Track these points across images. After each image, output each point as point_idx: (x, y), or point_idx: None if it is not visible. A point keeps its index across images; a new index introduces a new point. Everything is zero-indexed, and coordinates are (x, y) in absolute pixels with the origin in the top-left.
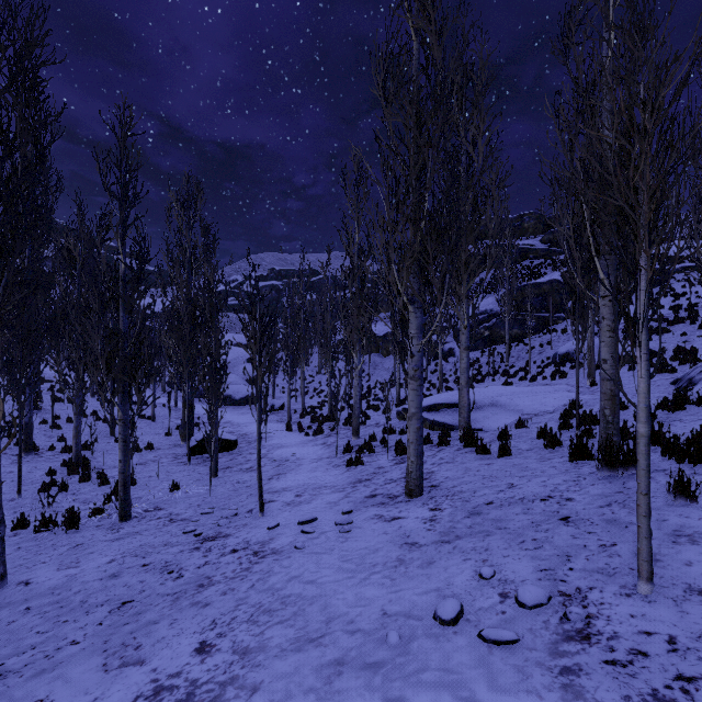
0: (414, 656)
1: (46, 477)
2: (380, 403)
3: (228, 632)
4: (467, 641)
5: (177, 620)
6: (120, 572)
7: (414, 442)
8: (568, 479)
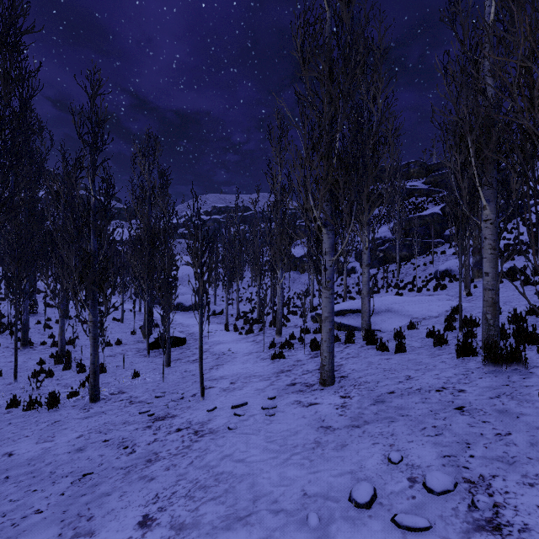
0: None
1: (37, 366)
2: (297, 309)
3: (168, 506)
4: (382, 525)
5: (126, 492)
6: (85, 446)
7: (326, 341)
8: (458, 373)
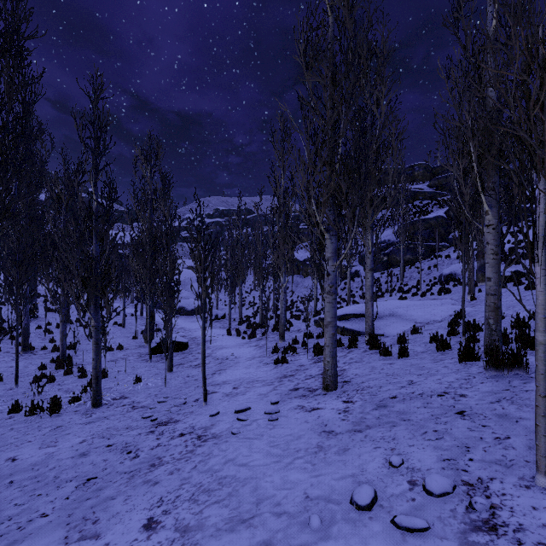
0: (334, 540)
1: (38, 371)
2: (300, 313)
3: (172, 509)
4: (382, 527)
5: (130, 496)
6: (88, 451)
7: (329, 346)
8: (460, 378)
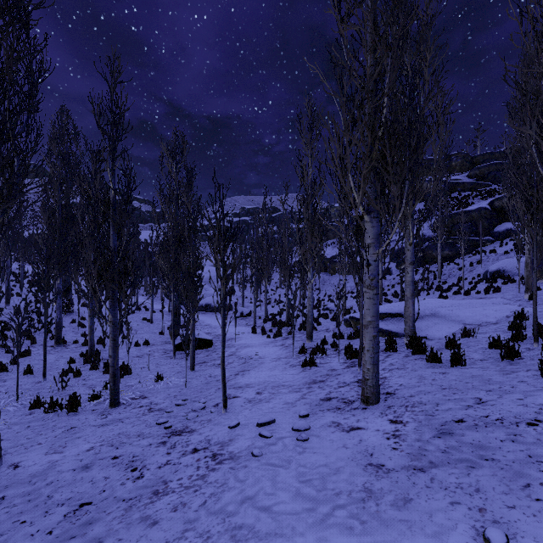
0: None
1: (67, 365)
2: (328, 312)
3: None
4: None
5: (121, 541)
6: (92, 463)
7: (370, 350)
8: None
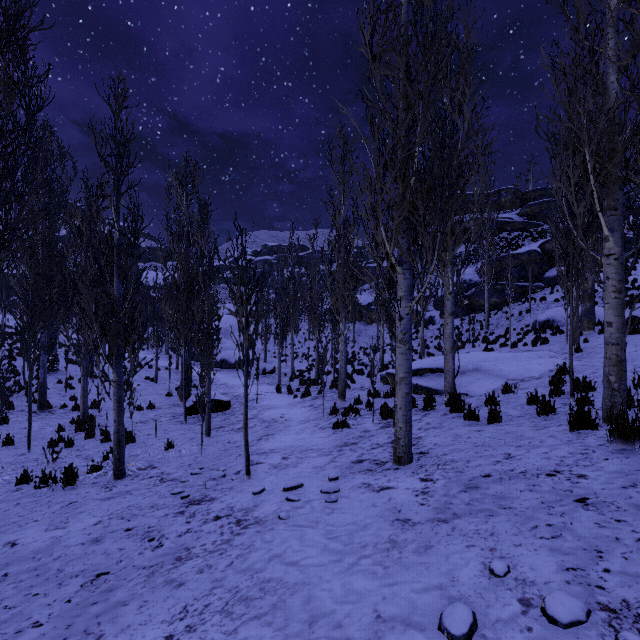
0: None
1: (56, 433)
2: (364, 367)
3: (198, 625)
4: None
5: (147, 602)
6: (103, 536)
7: (402, 408)
8: (574, 452)
